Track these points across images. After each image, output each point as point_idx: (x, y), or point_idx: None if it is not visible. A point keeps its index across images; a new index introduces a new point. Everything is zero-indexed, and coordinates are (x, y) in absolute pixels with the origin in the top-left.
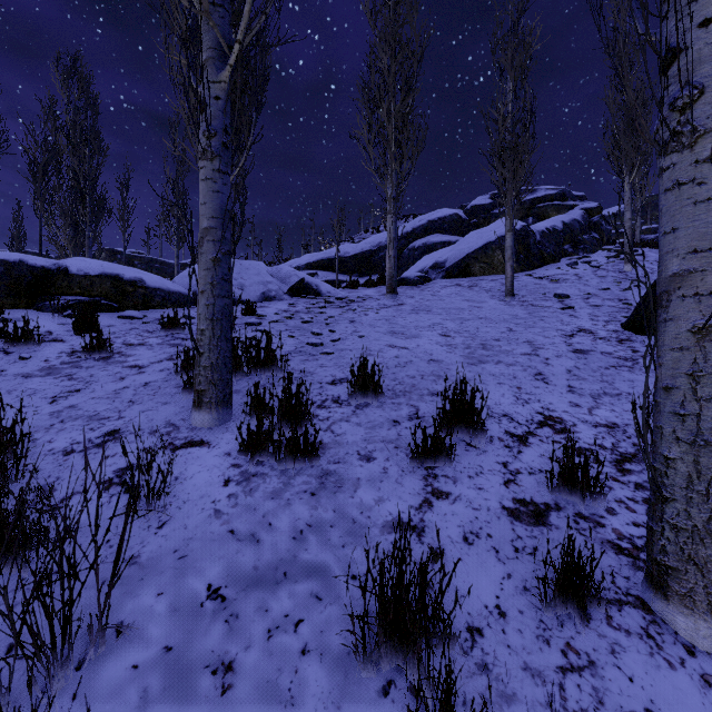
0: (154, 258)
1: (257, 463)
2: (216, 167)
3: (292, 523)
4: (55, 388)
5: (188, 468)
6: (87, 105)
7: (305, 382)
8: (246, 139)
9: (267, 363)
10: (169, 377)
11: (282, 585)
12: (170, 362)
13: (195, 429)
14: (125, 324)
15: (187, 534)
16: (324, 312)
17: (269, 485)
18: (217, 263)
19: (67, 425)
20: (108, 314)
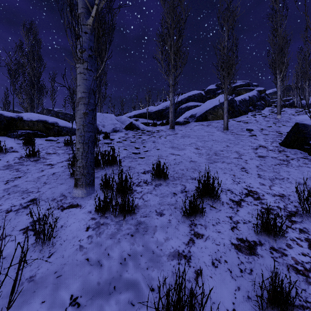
0: (67, 113)
1: (104, 217)
2: (85, 67)
3: (120, 253)
4: (8, 176)
5: (68, 220)
6: (35, 44)
7: (129, 174)
8: (104, 57)
9: (112, 163)
10: (65, 170)
11: (112, 295)
12: (67, 162)
13: (74, 198)
14: (48, 143)
15: (63, 261)
16: (141, 137)
17: (109, 230)
18: (86, 115)
19: (11, 196)
20: (41, 138)
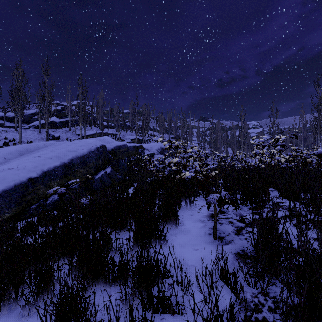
0: None
1: None
2: None
3: None
4: None
5: None
6: None
7: None
8: None
9: None
10: None
11: None
12: None
13: None
14: None
15: None
16: (1, 132)
17: None
18: None
19: None
20: None
